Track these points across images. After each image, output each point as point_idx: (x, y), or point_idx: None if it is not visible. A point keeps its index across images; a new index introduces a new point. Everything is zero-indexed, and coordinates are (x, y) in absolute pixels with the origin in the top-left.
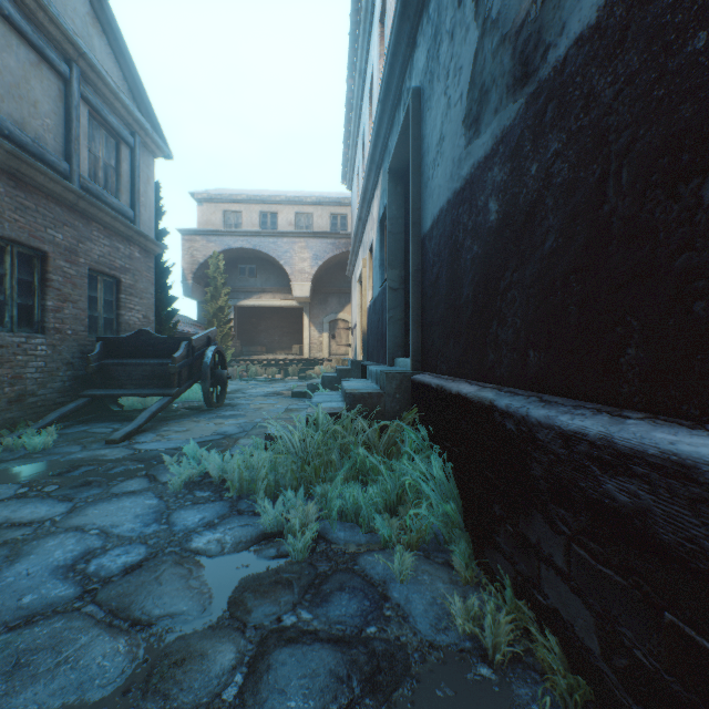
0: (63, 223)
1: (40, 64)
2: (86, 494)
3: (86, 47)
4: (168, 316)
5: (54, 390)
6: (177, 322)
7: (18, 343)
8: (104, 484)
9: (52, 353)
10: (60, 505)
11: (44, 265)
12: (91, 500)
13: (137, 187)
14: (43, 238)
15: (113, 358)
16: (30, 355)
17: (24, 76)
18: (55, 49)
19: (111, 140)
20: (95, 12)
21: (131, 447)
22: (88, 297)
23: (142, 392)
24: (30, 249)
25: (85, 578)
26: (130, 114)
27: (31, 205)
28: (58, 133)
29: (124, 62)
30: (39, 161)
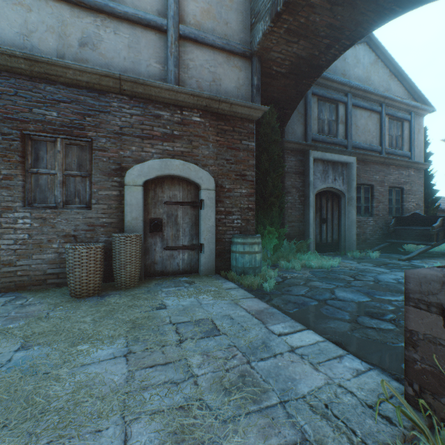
0: (378, 171)
1: (370, 114)
2: (394, 269)
3: (387, 93)
4: (431, 202)
5: (375, 238)
6: (438, 205)
7: (364, 220)
8: (399, 269)
9: (374, 224)
10: (386, 270)
11: (371, 190)
12: (395, 271)
13: (411, 139)
14: (371, 180)
15: (399, 226)
16: (367, 224)
17: (365, 123)
18: (375, 103)
19: (397, 123)
20: (390, 72)
21: (408, 262)
22: (387, 199)
23: (414, 242)
24: (367, 185)
25: (397, 281)
26: (407, 106)
27: (367, 169)
28: (376, 136)
29: (404, 82)
30: (370, 151)
